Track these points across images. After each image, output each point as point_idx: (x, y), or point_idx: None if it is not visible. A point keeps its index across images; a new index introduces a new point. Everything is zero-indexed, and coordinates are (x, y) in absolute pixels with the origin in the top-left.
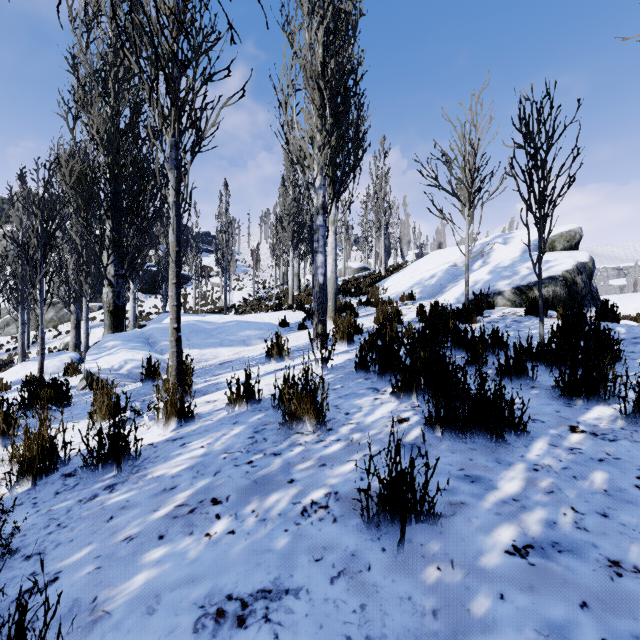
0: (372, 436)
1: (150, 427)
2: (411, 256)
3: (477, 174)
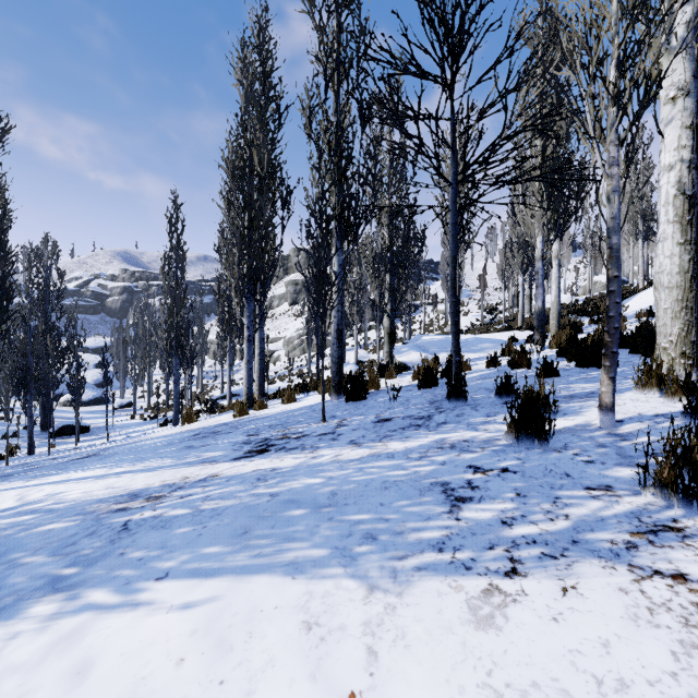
0: None
1: None
2: None
3: None
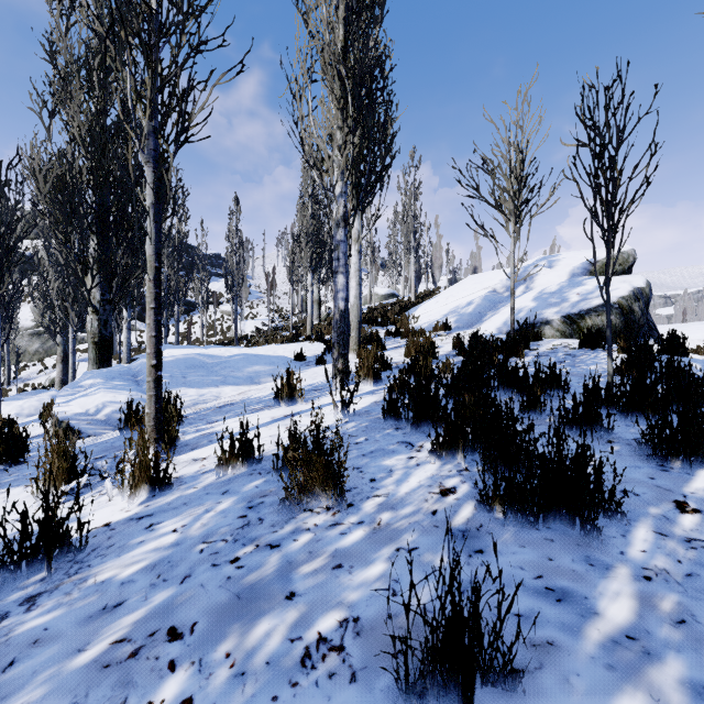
0: (407, 517)
1: (113, 498)
2: (443, 282)
3: (525, 183)
